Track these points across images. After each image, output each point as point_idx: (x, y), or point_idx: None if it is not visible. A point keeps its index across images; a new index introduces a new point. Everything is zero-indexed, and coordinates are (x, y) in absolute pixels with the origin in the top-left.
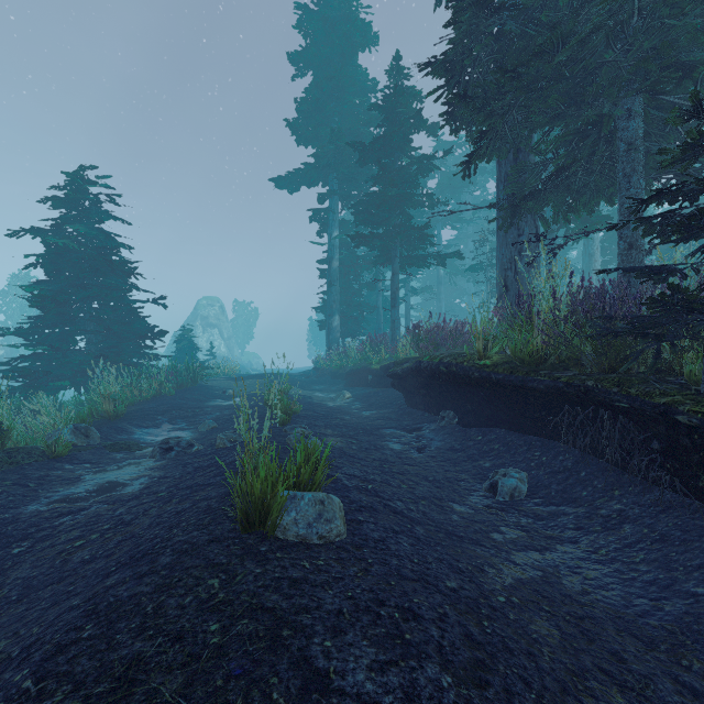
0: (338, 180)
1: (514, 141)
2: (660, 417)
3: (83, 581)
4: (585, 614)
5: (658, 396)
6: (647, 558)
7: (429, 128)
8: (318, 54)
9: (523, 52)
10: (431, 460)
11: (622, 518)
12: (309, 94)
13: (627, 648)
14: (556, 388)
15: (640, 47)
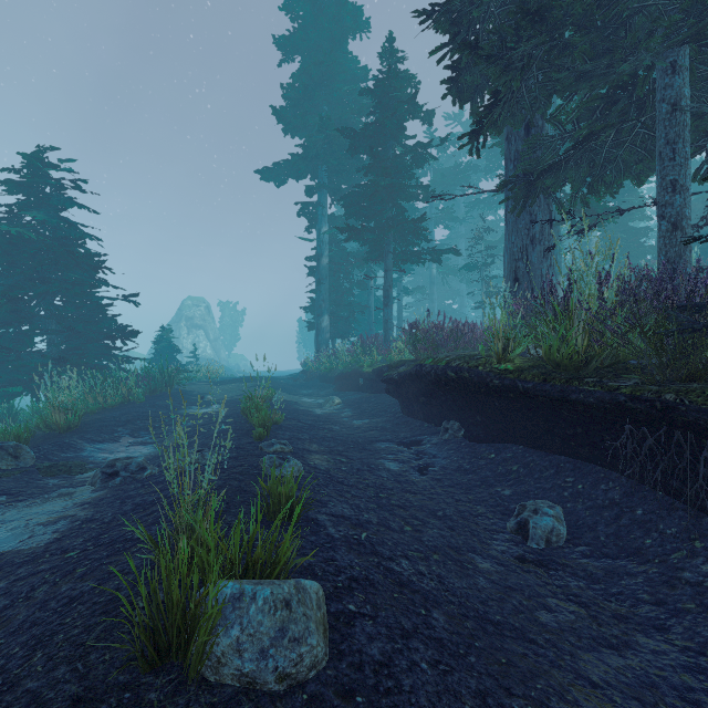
0: (327, 173)
1: (531, 106)
2: None
3: None
4: None
5: None
6: None
7: (424, 115)
8: (306, 38)
9: None
10: (437, 484)
11: None
12: (297, 80)
13: None
14: (614, 403)
15: None
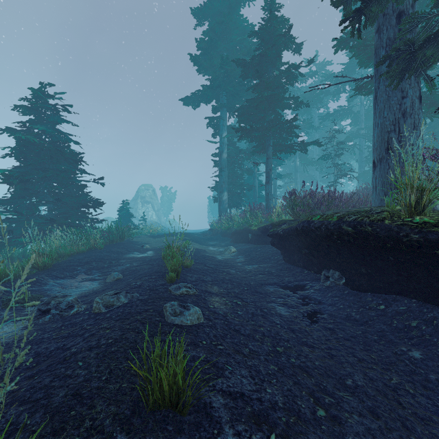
0: (226, 97)
1: None
2: None
3: None
4: None
5: None
6: None
7: (295, 47)
8: (212, 8)
9: None
10: (331, 335)
11: None
12: (206, 36)
13: None
14: None
15: None
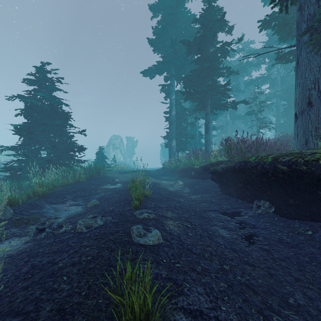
0: (174, 69)
1: None
2: None
3: None
4: None
5: None
6: None
7: (227, 29)
8: (164, 3)
9: None
10: (267, 256)
11: None
12: (159, 24)
13: None
14: None
15: None
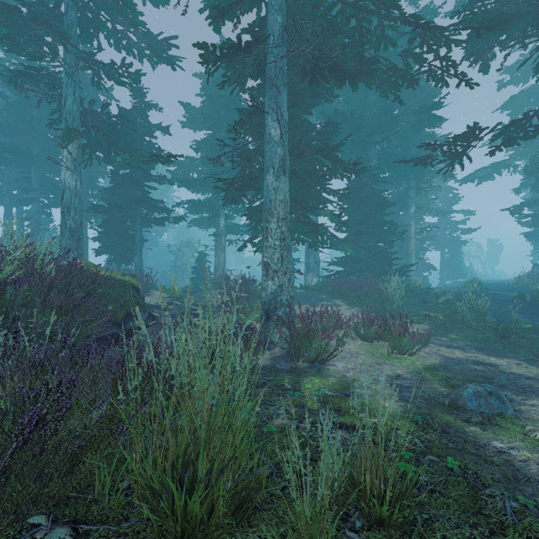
0: None
1: None
2: None
3: None
4: None
5: None
6: None
7: None
8: None
9: None
10: None
11: None
12: None
13: None
14: None
15: None
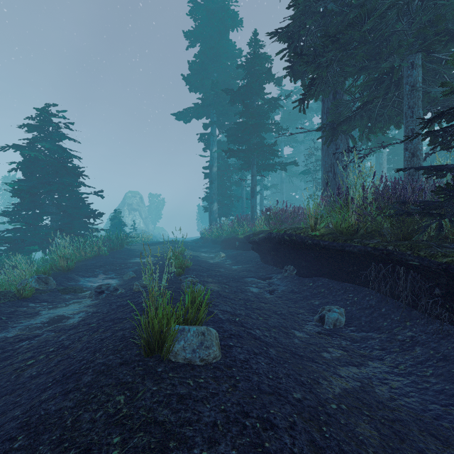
0: (216, 115)
1: (334, 85)
2: (442, 272)
3: (27, 393)
4: (395, 417)
5: (440, 257)
6: (435, 372)
7: (276, 80)
8: (203, 32)
9: (340, 24)
10: (279, 299)
11: (413, 342)
12: (197, 58)
13: (429, 446)
14: (366, 251)
15: (420, 20)
